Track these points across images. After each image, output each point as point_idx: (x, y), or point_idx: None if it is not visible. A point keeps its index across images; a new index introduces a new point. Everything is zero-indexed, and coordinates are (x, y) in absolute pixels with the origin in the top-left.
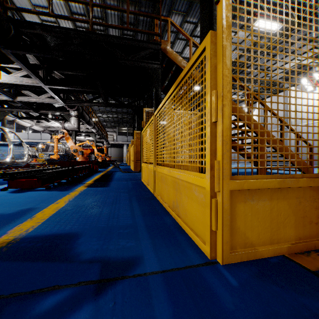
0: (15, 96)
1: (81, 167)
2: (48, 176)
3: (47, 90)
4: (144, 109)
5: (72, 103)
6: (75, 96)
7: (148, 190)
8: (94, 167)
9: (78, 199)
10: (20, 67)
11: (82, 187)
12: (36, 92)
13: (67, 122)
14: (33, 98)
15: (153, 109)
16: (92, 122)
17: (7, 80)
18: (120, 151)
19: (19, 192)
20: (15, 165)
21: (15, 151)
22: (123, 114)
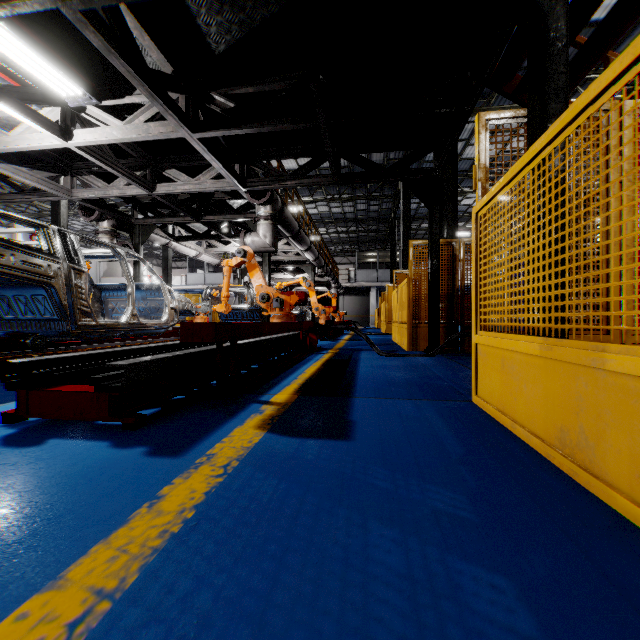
0: (152, 186)
1: (273, 339)
2: (133, 380)
3: (199, 150)
4: (484, 118)
5: (259, 186)
6: (264, 167)
7: (625, 524)
8: (307, 338)
9: (138, 625)
10: (143, 99)
11: (249, 425)
12: (193, 177)
13: (249, 233)
14: (183, 184)
15: (521, 111)
16: (305, 236)
17: (120, 136)
18: (363, 303)
19: (24, 441)
20: (141, 331)
21: (149, 302)
22: (370, 224)
